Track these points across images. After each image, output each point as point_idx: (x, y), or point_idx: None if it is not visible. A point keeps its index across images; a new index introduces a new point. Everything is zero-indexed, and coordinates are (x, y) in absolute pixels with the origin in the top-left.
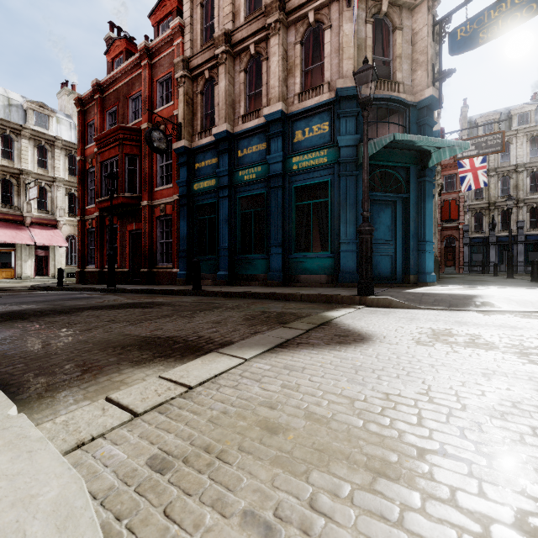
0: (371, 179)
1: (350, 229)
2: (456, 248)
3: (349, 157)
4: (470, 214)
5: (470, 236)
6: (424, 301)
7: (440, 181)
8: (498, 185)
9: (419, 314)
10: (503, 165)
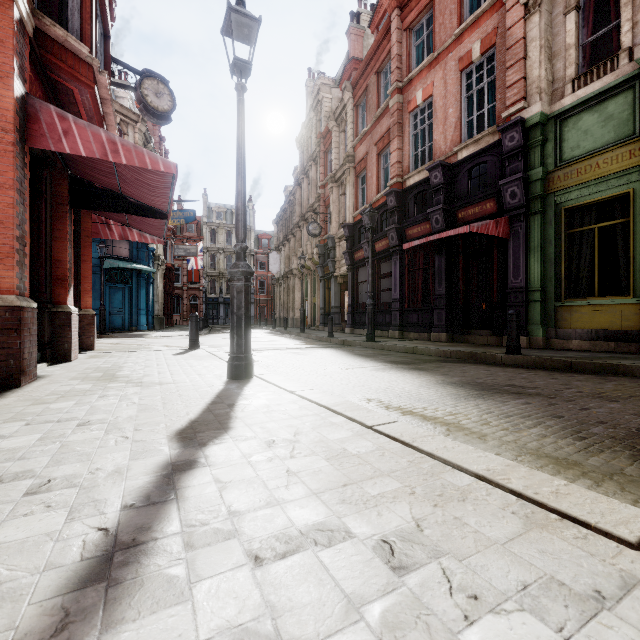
0: (111, 275)
1: (96, 302)
2: (198, 305)
3: (96, 264)
4: (208, 279)
5: (208, 296)
6: (127, 336)
7: (164, 268)
8: (225, 261)
9: (120, 338)
10: (228, 247)
